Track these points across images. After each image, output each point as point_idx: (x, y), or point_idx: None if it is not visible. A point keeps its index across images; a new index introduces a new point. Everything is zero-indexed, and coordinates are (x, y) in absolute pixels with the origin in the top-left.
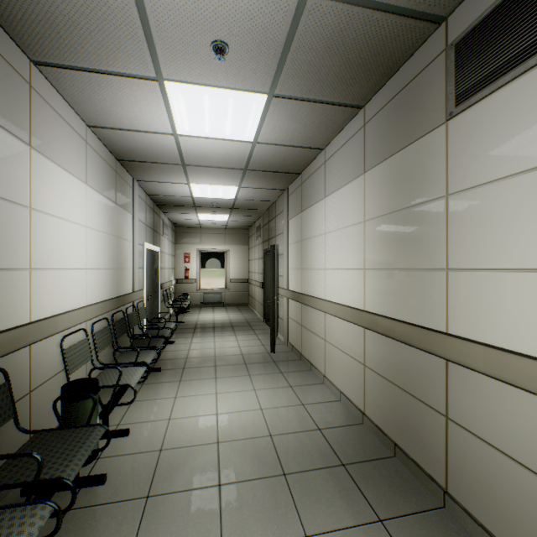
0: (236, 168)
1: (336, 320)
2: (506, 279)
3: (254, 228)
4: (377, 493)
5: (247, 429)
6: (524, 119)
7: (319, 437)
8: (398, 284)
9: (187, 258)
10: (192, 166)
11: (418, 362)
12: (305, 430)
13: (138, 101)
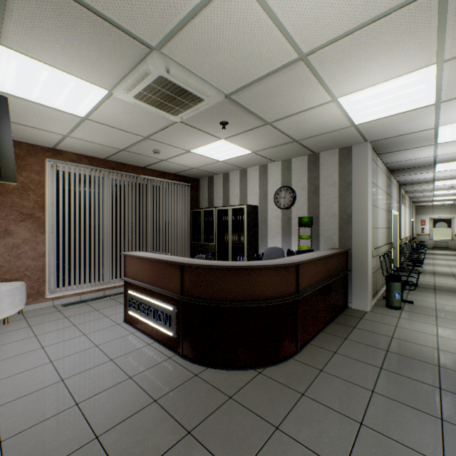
0: (455, 194)
1: None
2: None
3: None
4: None
5: None
6: None
7: None
8: None
9: (422, 223)
10: (436, 196)
11: None
12: None
13: (425, 193)
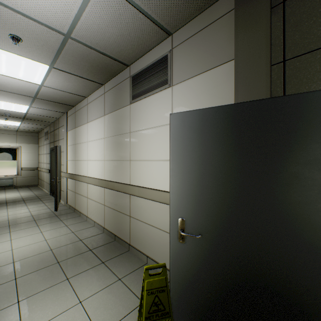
0: (27, 95)
1: (92, 186)
2: (143, 163)
3: (43, 133)
4: (104, 254)
5: (35, 251)
6: (147, 112)
7: (80, 243)
8: (116, 166)
9: None
10: None
11: (122, 198)
12: (73, 242)
13: None
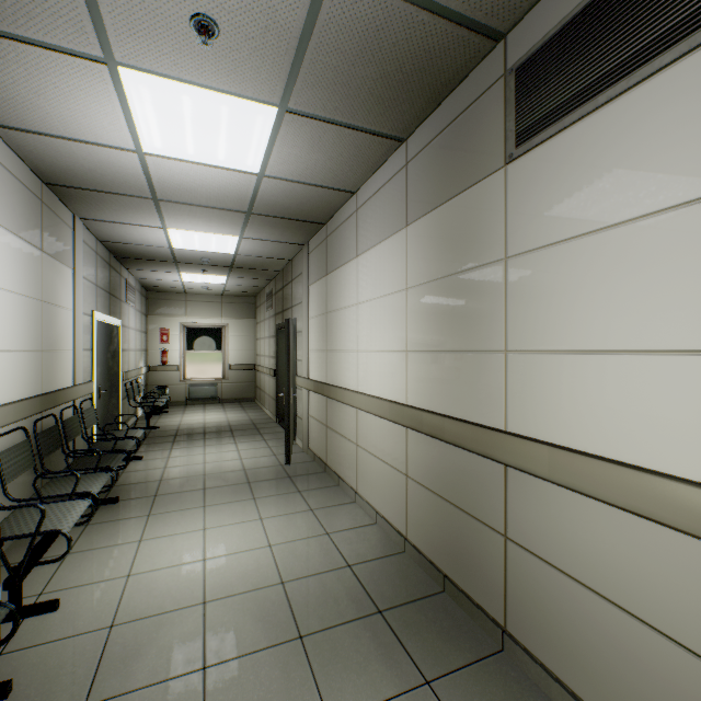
0: (235, 209)
1: (371, 419)
2: (573, 363)
3: (263, 296)
4: (424, 645)
5: (248, 577)
6: (594, 168)
7: (349, 577)
8: (448, 369)
9: (165, 336)
10: (169, 202)
11: (472, 470)
12: (331, 570)
13: (74, 93)
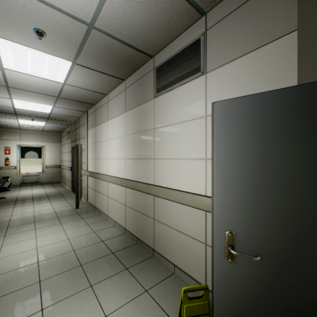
0: (51, 95)
1: (113, 185)
2: (169, 162)
3: (65, 132)
4: (127, 259)
5: (58, 251)
6: (174, 105)
7: (102, 244)
8: (138, 165)
9: (7, 151)
10: (15, 88)
11: (145, 199)
12: (95, 243)
13: None
